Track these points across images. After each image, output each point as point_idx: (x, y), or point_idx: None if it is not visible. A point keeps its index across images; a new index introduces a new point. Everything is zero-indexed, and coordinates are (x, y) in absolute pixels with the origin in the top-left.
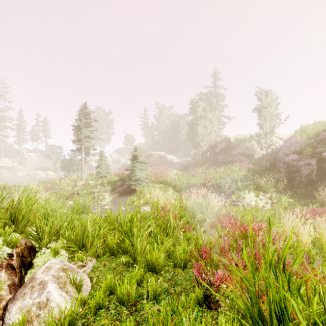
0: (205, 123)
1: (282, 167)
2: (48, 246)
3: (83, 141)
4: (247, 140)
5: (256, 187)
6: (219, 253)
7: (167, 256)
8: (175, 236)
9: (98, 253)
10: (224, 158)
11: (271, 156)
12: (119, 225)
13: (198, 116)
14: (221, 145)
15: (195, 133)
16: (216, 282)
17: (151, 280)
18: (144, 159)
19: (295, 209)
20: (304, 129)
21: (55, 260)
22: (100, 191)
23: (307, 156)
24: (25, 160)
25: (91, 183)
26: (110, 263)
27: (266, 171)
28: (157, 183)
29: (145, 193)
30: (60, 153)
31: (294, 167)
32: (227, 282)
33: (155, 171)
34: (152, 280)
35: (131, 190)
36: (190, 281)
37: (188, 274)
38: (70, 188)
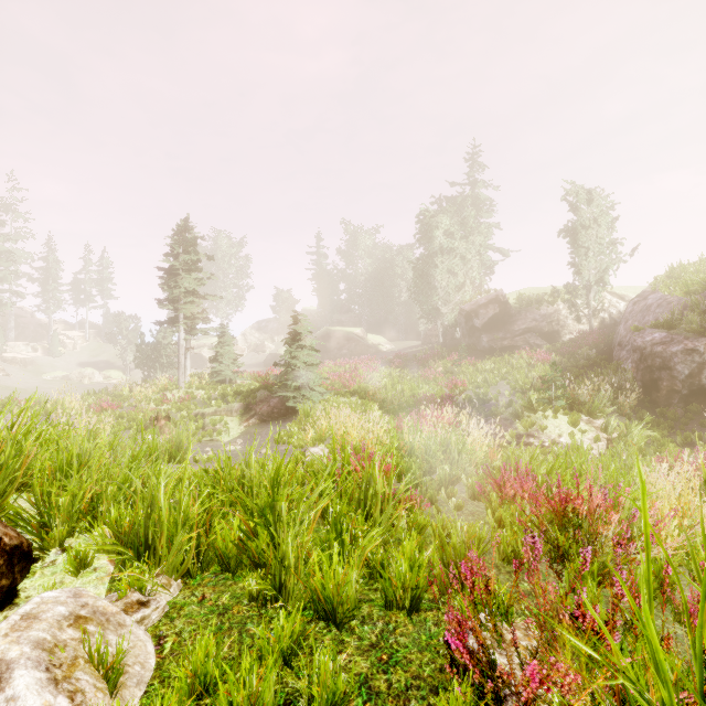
0: (450, 264)
1: (626, 359)
2: (65, 544)
3: (182, 302)
4: (545, 300)
5: (571, 403)
6: (500, 566)
7: (367, 574)
8: (387, 520)
9: (185, 567)
10: (495, 341)
11: (599, 336)
12: (249, 493)
13: (437, 248)
14: (487, 311)
15: (430, 285)
16: (527, 691)
17: (322, 649)
18: (317, 340)
19: (667, 453)
20: (677, 274)
21: (59, 590)
22: (218, 412)
23: (689, 333)
24: (59, 346)
25: (199, 394)
26: (217, 592)
27: (590, 370)
28: (344, 395)
29: (317, 416)
30: (136, 331)
31: (658, 359)
32: (564, 691)
33: (341, 369)
34: (325, 649)
35: (287, 411)
36: (430, 652)
37: (423, 628)
38: (153, 405)
